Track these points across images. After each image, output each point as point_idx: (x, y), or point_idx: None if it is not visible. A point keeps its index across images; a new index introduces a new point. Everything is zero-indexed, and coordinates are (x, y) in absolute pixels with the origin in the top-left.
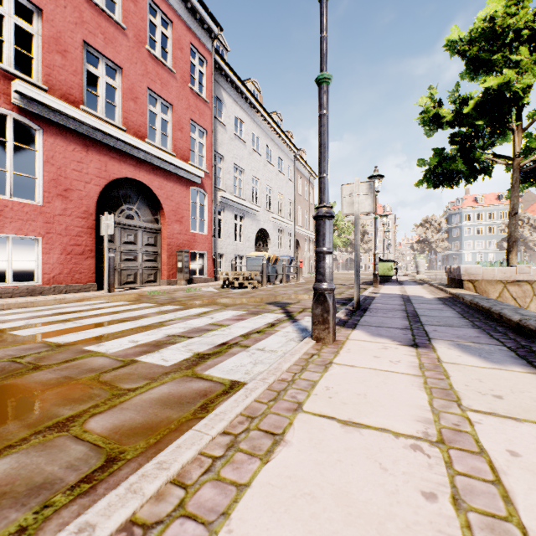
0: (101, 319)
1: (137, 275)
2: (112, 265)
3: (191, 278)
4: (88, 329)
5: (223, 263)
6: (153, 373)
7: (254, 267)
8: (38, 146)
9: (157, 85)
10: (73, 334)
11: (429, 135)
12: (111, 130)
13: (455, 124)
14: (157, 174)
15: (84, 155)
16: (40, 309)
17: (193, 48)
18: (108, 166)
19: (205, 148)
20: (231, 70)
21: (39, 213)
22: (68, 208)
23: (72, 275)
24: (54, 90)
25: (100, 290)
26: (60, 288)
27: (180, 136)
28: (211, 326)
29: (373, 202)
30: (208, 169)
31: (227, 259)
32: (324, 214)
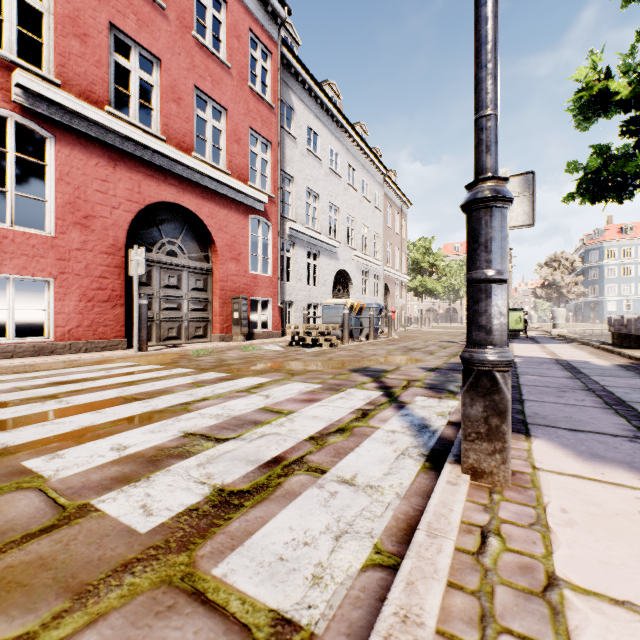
0: (102, 395)
1: (182, 328)
2: (144, 315)
3: (251, 332)
4: (67, 416)
5: (292, 313)
6: (97, 562)
7: (332, 318)
8: (48, 159)
9: (207, 83)
10: (35, 426)
11: (583, 128)
12: (146, 139)
13: (630, 105)
14: (207, 198)
15: (110, 171)
16: (36, 375)
17: (254, 37)
18: (142, 186)
19: (269, 166)
20: (303, 67)
21: (50, 246)
22: (89, 240)
23: (94, 328)
24: (71, 85)
25: (133, 347)
26: (78, 345)
27: (237, 150)
28: (262, 413)
29: (531, 207)
30: (274, 193)
31: (297, 308)
32: (492, 195)
